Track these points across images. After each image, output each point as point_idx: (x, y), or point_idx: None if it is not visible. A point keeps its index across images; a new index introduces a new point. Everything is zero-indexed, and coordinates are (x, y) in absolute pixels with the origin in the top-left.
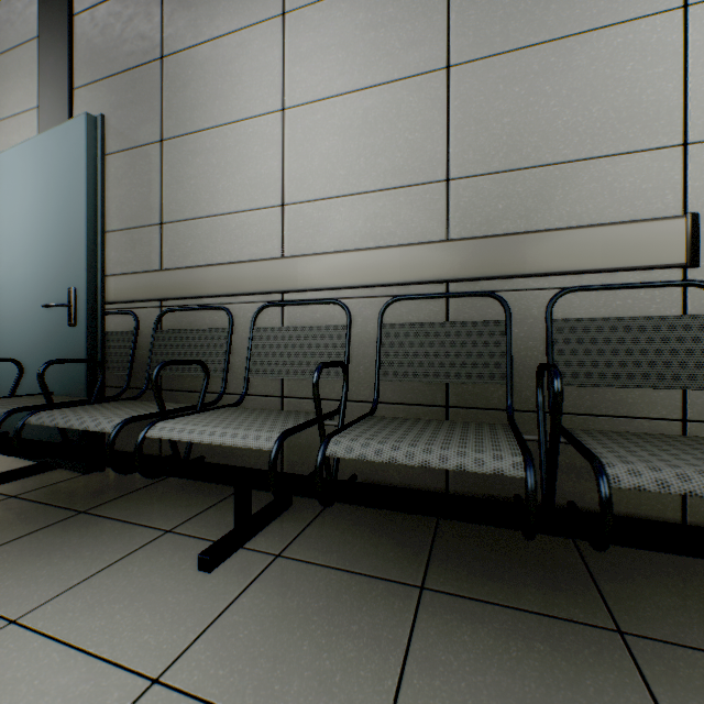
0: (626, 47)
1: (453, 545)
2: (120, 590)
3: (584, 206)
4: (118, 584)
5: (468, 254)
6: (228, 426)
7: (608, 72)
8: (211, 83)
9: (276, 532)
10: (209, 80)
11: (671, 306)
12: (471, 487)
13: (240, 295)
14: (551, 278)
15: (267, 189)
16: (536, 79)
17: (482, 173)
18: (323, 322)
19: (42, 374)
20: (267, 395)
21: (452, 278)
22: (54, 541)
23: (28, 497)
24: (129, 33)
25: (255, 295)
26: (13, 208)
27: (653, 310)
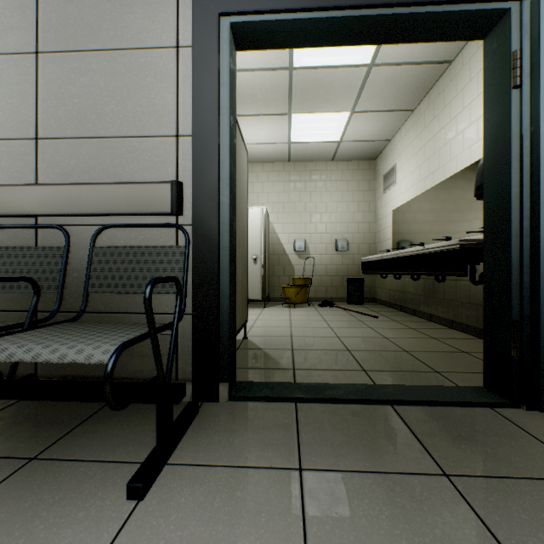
0: (147, 66)
1: (3, 416)
2: None
3: (124, 169)
4: None
5: (44, 196)
6: None
7: (137, 80)
8: None
9: None
10: None
11: (171, 240)
12: (53, 371)
13: None
14: (104, 218)
15: None
16: (95, 75)
17: (61, 137)
18: None
19: None
20: None
21: (33, 214)
22: None
23: None
24: None
25: None
26: None
27: (162, 242)
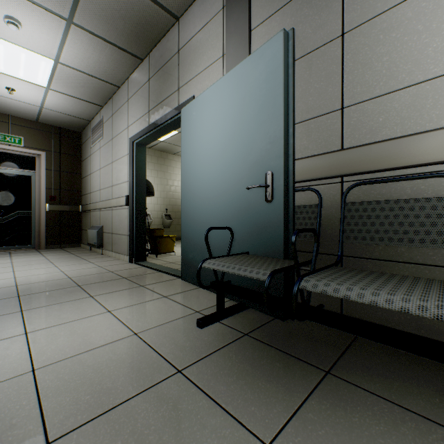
0: None
1: None
2: None
3: None
4: None
5: None
6: None
7: None
8: None
9: None
10: None
11: None
12: None
13: None
14: None
15: None
16: None
17: None
18: None
19: (294, 242)
20: None
21: None
22: (351, 419)
23: (258, 338)
24: None
25: None
26: (213, 125)
27: None
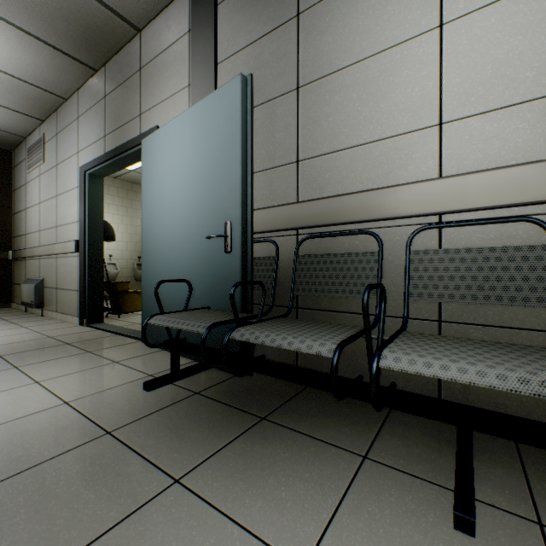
0: None
1: None
2: (386, 543)
3: None
4: (375, 532)
5: None
6: (487, 364)
7: None
8: (350, 22)
9: (495, 481)
10: (348, 21)
11: None
12: None
13: (389, 219)
14: None
15: (419, 111)
16: None
17: None
18: (499, 243)
19: (233, 294)
20: (419, 318)
21: None
22: (264, 452)
23: (208, 395)
24: (265, 4)
25: (403, 218)
26: (176, 164)
27: None
